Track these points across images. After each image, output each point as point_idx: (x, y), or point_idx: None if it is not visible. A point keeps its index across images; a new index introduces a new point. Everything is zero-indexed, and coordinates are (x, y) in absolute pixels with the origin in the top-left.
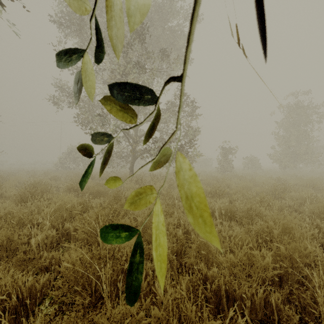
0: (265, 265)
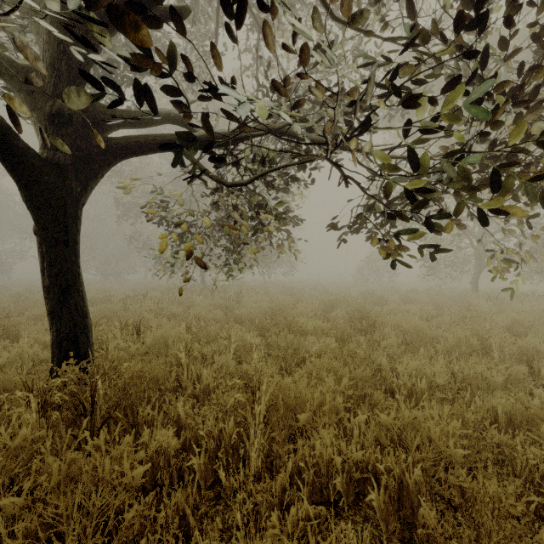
0: None
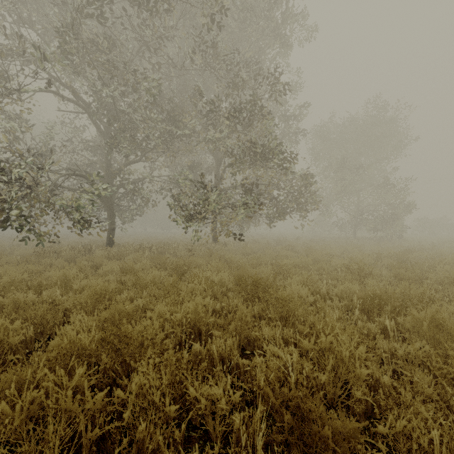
0: (333, 246)
